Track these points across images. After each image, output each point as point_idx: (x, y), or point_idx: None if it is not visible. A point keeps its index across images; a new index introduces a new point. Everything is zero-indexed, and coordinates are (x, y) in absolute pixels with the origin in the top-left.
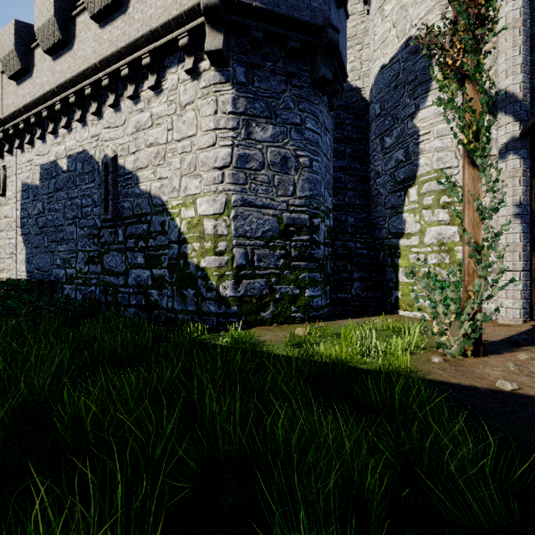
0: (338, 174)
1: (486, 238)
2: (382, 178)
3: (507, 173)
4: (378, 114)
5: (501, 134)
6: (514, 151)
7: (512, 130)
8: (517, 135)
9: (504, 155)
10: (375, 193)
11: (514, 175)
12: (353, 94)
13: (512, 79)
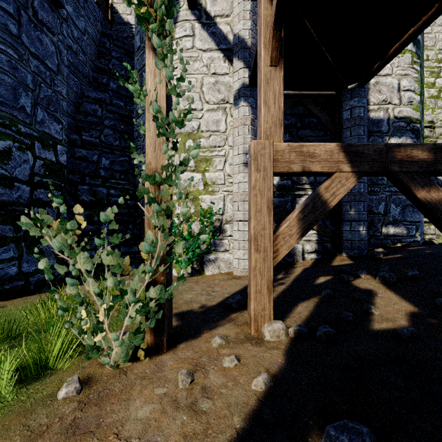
0: (93, 106)
1: (165, 166)
2: (141, 118)
3: (240, 120)
4: (138, 46)
5: (236, 79)
6: (245, 98)
7: (243, 76)
8: (247, 82)
9: (237, 102)
10: (136, 135)
11: (245, 122)
12: (124, 28)
13: (243, 24)
